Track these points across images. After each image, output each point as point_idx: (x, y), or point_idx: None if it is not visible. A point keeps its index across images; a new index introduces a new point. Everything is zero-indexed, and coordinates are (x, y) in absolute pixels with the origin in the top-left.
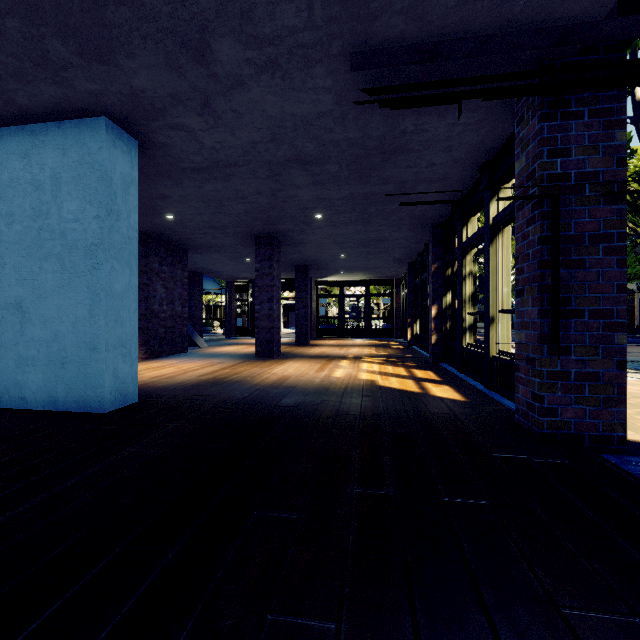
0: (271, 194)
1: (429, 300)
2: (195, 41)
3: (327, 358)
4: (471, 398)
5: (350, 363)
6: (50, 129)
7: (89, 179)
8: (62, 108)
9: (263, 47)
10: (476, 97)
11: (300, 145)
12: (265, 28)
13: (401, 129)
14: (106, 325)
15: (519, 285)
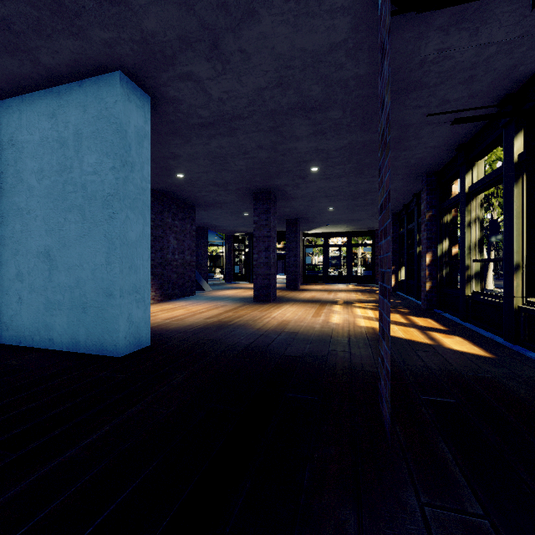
0: (271, 148)
1: (422, 248)
2: None
3: (319, 303)
4: (497, 354)
5: (343, 308)
6: (73, 89)
7: (106, 132)
8: (81, 65)
9: None
10: None
11: (306, 89)
12: None
13: (420, 58)
14: (121, 272)
15: None
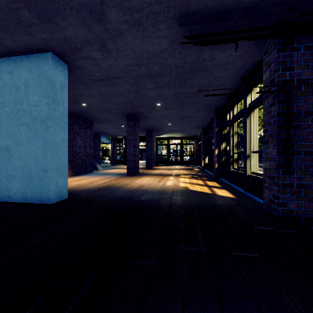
0: (135, 93)
1: (214, 146)
2: (97, 10)
3: (162, 175)
4: (238, 196)
5: (174, 178)
6: (23, 59)
7: (43, 84)
8: (29, 48)
9: (133, 14)
10: (245, 39)
11: (150, 67)
12: (134, 3)
13: (202, 58)
14: (52, 159)
15: (265, 138)
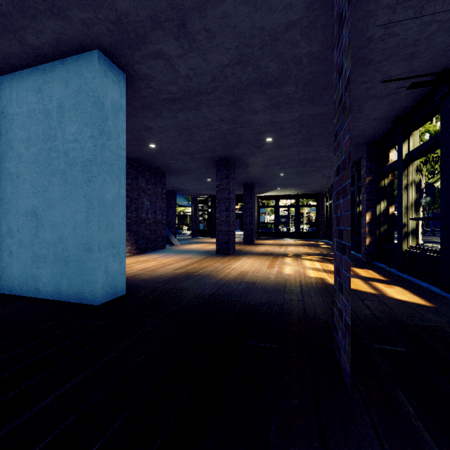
0: (232, 120)
1: (362, 208)
2: None
3: (272, 255)
4: (436, 303)
5: (293, 260)
6: (56, 66)
7: (85, 105)
8: (63, 44)
9: None
10: None
11: (263, 65)
12: None
13: (368, 35)
14: (98, 229)
15: None
